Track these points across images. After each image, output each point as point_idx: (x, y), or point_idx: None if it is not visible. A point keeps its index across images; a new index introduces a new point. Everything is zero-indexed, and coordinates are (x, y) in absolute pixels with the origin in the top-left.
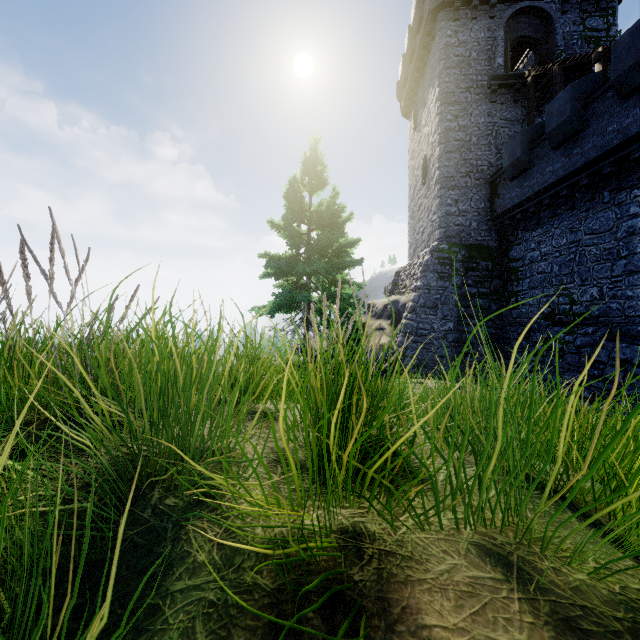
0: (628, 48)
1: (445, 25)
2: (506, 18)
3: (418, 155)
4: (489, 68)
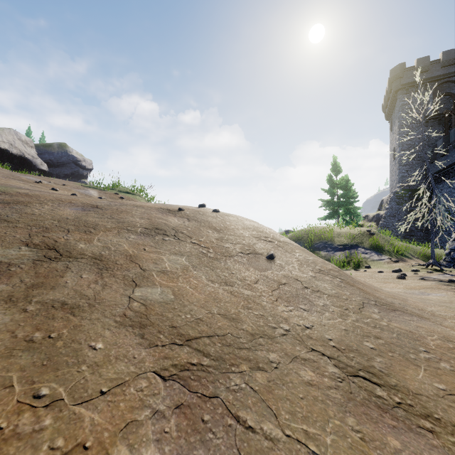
0: (452, 135)
1: (401, 96)
2: (433, 88)
3: (392, 144)
4: (424, 111)
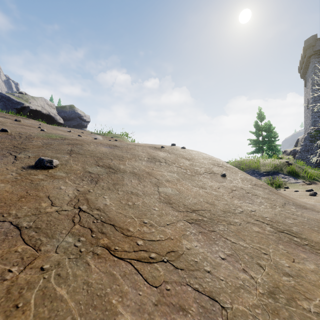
0: None
1: (314, 60)
2: None
3: (306, 96)
4: None
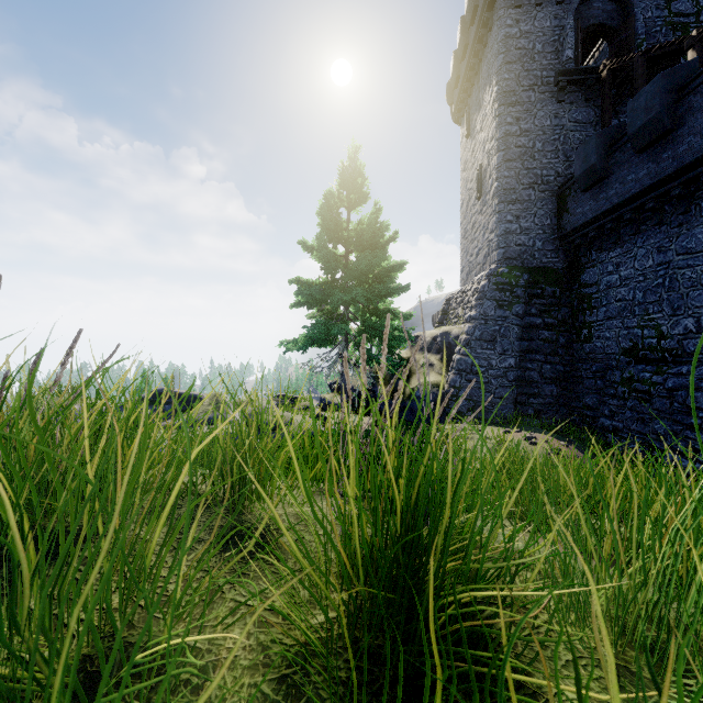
0: None
1: (504, 13)
2: (576, 3)
3: (472, 165)
4: (556, 62)
